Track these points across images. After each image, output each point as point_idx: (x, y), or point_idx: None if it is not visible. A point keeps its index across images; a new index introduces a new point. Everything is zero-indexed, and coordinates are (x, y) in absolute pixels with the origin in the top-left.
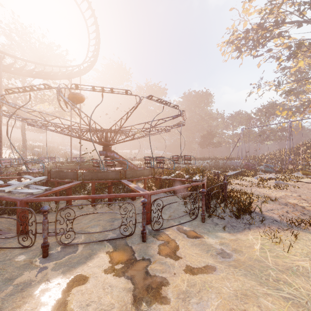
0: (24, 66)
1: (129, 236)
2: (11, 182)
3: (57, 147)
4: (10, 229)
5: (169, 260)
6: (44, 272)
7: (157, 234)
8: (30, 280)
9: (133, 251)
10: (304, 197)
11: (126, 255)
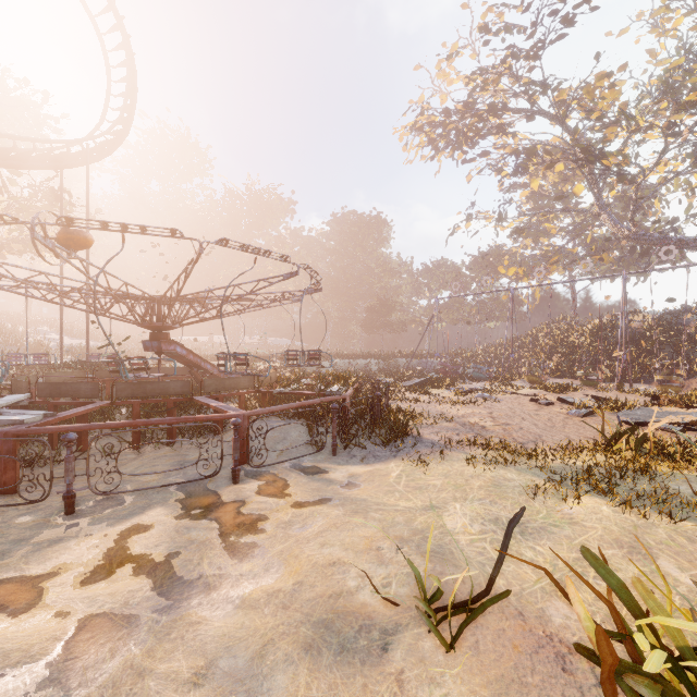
0: None
1: (213, 481)
2: None
3: (13, 329)
4: None
5: (273, 499)
6: (77, 529)
7: (258, 475)
8: (58, 537)
9: (218, 496)
10: (496, 414)
11: (208, 501)
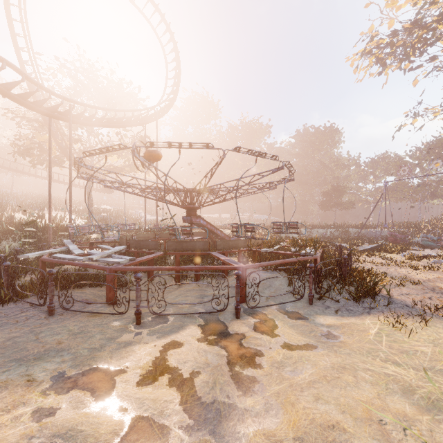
0: (94, 114)
1: (222, 313)
2: (92, 252)
3: (126, 211)
4: (96, 300)
5: (266, 337)
6: (140, 336)
7: (253, 313)
8: (130, 340)
9: (226, 327)
10: None
11: (219, 329)
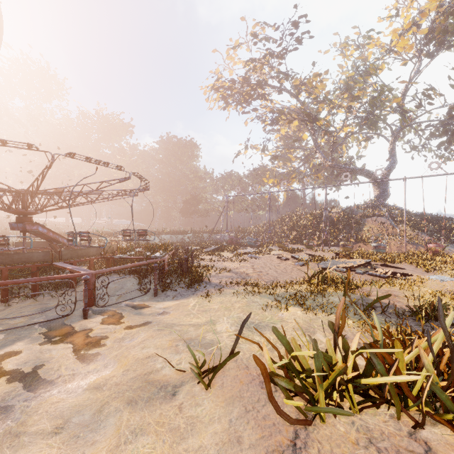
0: None
1: (68, 318)
2: None
3: None
4: None
5: (112, 326)
6: None
7: (102, 313)
8: None
9: (73, 328)
10: (256, 266)
11: (65, 331)
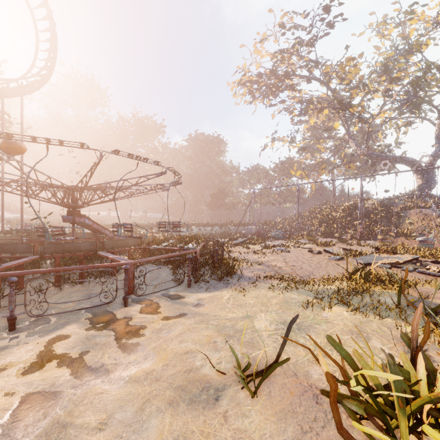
0: None
1: (110, 305)
2: None
3: None
4: None
5: (150, 316)
6: (18, 340)
7: (140, 301)
8: (4, 346)
9: (114, 315)
10: (288, 260)
11: (107, 318)
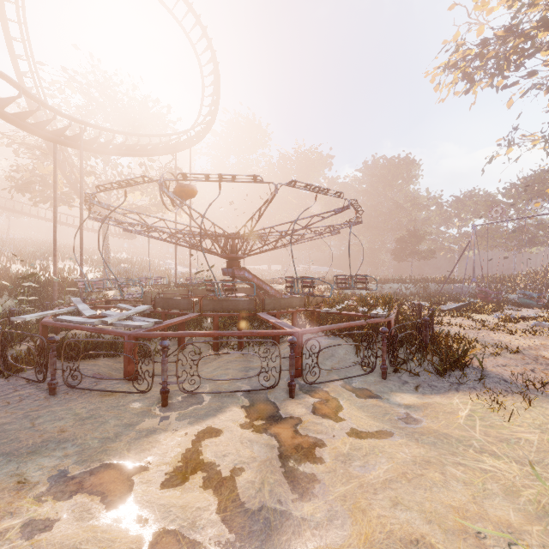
0: (111, 140)
1: (272, 391)
2: (107, 313)
3: (153, 262)
4: (112, 374)
5: (328, 421)
6: (167, 422)
7: (311, 391)
8: (153, 427)
9: (277, 408)
10: None
11: (268, 412)
